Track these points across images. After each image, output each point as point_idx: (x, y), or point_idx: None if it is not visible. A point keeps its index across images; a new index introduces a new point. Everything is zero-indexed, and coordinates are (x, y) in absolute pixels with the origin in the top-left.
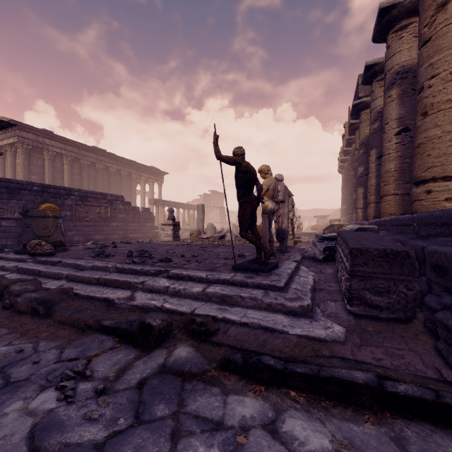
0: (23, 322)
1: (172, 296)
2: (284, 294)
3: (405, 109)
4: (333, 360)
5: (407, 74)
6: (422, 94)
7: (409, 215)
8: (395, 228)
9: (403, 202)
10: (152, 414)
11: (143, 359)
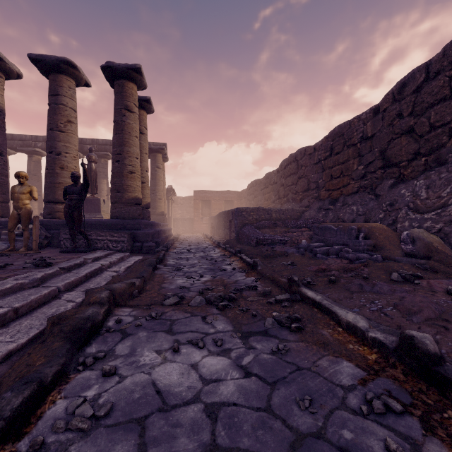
0: (153, 285)
1: (116, 265)
2: (120, 253)
3: (1, 139)
4: (153, 257)
5: (1, 113)
6: (61, 158)
7: (55, 219)
8: (43, 226)
9: (2, 207)
10: (179, 265)
11: (163, 268)
